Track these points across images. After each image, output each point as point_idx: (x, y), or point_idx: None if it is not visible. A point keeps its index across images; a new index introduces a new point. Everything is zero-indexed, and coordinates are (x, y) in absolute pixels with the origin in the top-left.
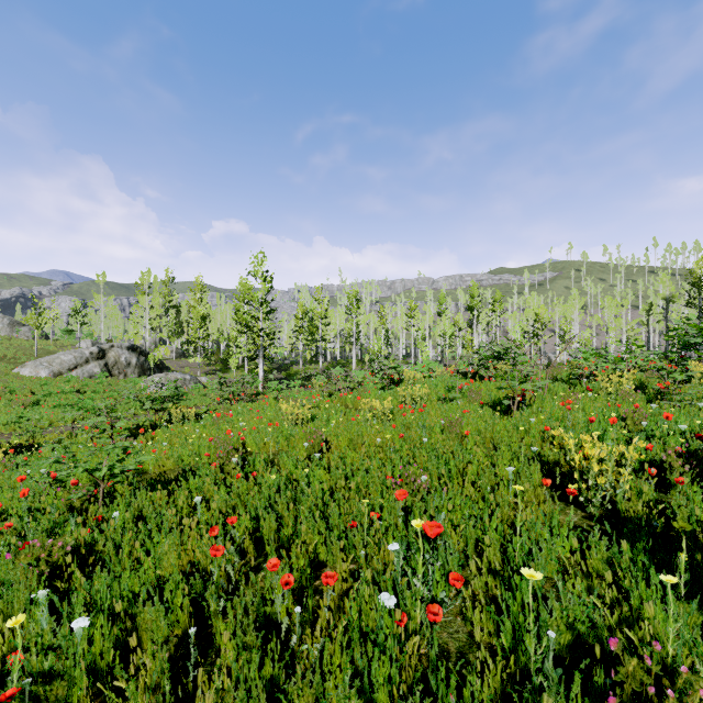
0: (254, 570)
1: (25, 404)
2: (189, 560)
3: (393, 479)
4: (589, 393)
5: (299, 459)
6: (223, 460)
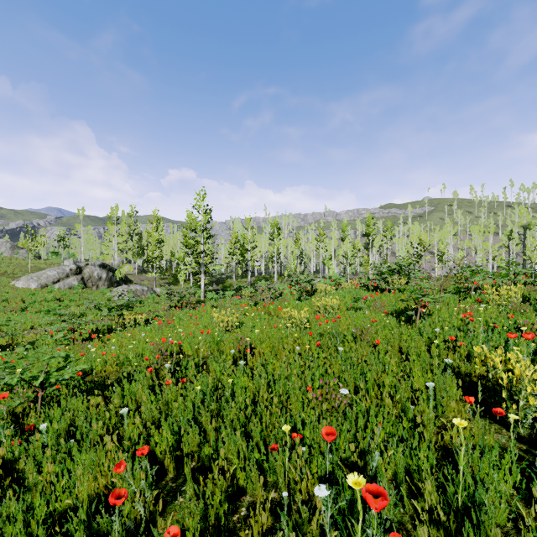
0: (171, 495)
1: (16, 310)
2: (107, 481)
3: (314, 394)
4: (481, 305)
5: (226, 364)
6: (158, 366)
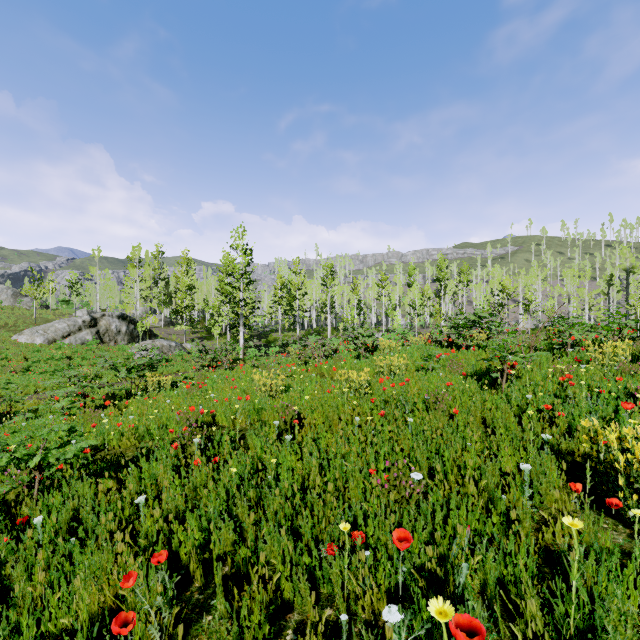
0: (197, 611)
1: (17, 370)
2: (116, 592)
3: (379, 479)
4: (582, 365)
5: (269, 438)
6: (185, 441)
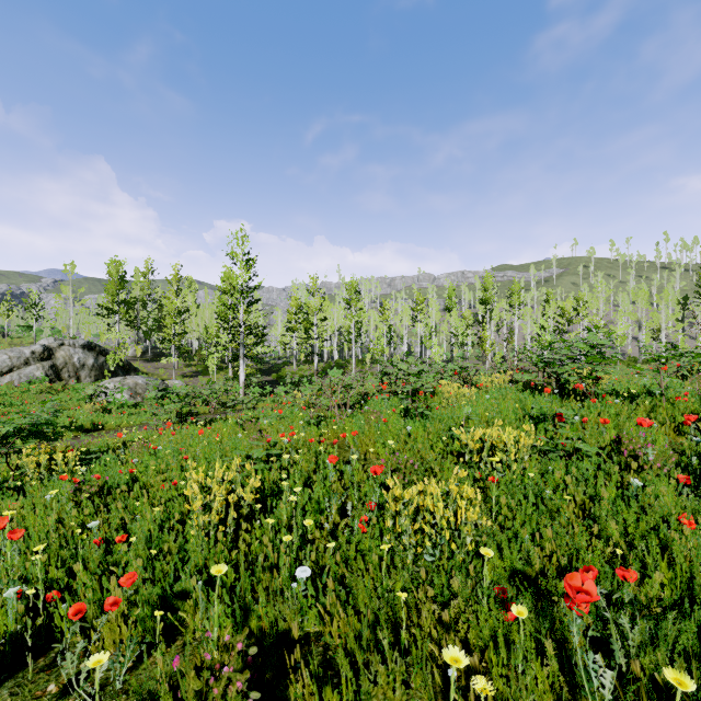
0: None
1: None
2: None
3: None
4: None
5: None
6: None
